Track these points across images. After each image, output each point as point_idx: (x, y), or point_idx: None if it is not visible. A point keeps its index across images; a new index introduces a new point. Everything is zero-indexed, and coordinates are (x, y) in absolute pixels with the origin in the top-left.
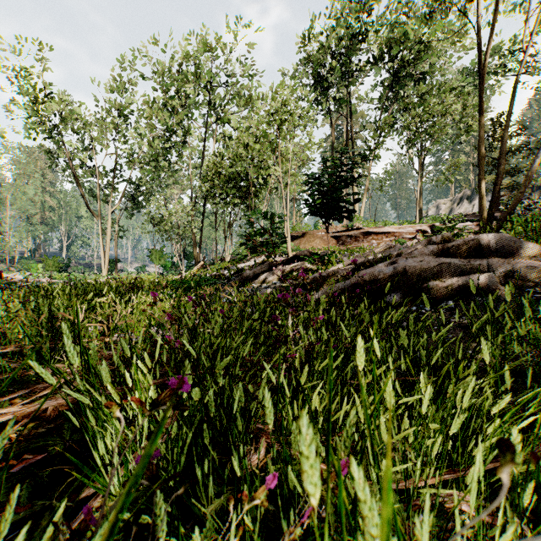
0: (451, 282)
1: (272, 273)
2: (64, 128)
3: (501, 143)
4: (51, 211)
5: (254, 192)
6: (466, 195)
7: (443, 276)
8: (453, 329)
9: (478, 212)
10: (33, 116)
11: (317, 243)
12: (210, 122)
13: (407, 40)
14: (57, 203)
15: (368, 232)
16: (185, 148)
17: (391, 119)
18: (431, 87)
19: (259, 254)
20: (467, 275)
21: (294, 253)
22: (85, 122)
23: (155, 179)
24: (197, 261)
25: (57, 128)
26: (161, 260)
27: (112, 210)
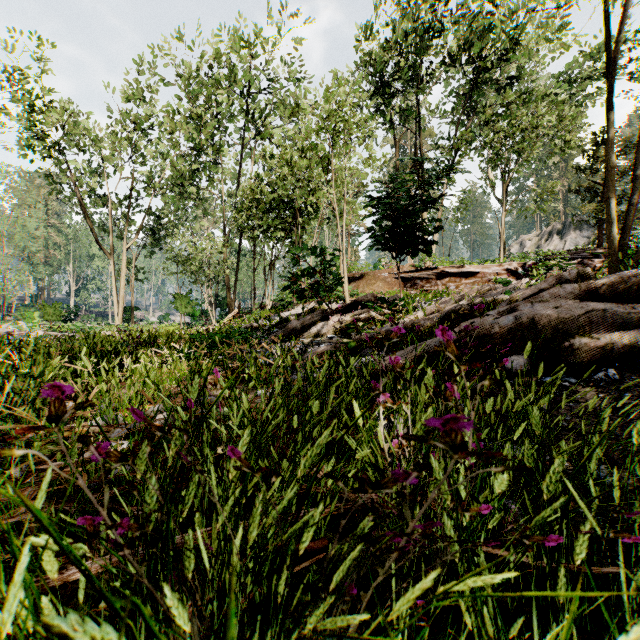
0: (610, 340)
1: (326, 324)
2: (67, 144)
3: (637, 148)
4: (57, 249)
5: (300, 223)
6: (556, 229)
7: (592, 330)
8: (636, 418)
9: (574, 249)
10: (28, 129)
11: (379, 287)
12: (247, 139)
13: (488, 38)
14: (64, 239)
15: (443, 272)
16: (216, 169)
17: (470, 134)
18: (518, 95)
19: (307, 299)
20: (631, 329)
21: (351, 298)
22: (95, 140)
23: (181, 209)
24: (231, 309)
25: (60, 146)
26: (187, 308)
27: (127, 246)
